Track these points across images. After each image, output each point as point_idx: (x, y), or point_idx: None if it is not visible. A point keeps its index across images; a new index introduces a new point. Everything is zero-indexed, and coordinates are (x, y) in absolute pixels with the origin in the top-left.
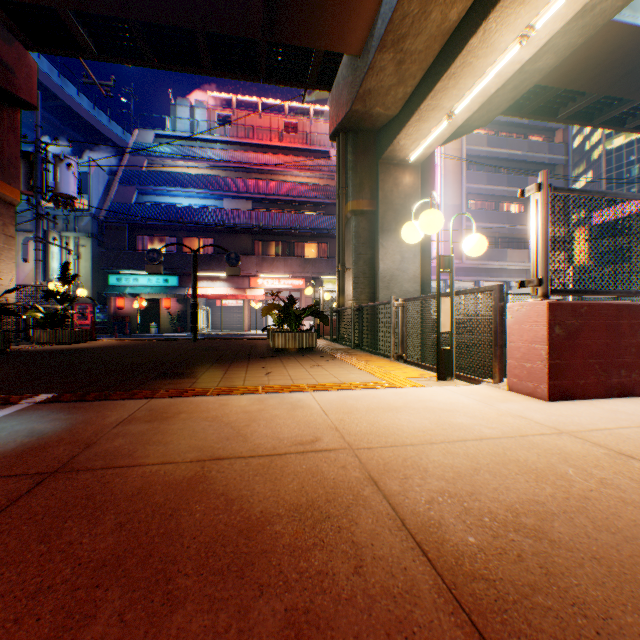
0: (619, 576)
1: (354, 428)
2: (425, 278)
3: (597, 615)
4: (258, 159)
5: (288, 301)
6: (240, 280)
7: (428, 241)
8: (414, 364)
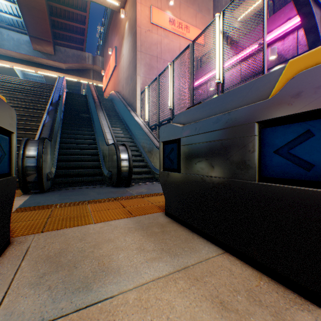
0: None
1: None
2: None
3: None
4: None
5: None
6: None
7: None
8: None
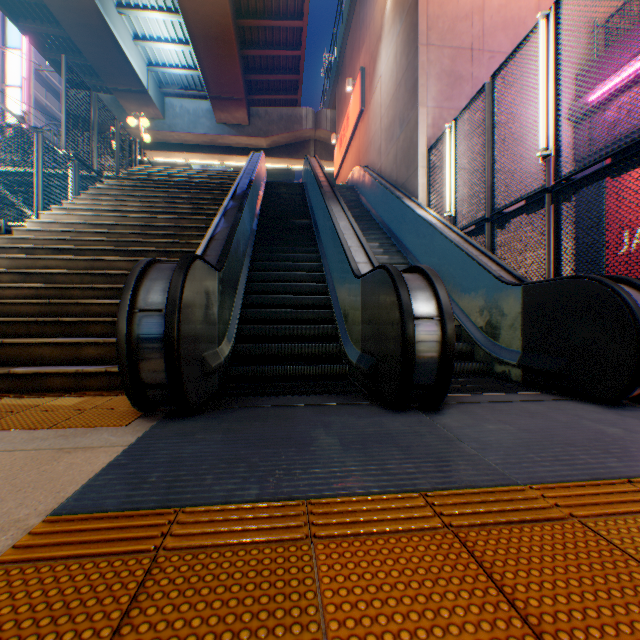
0: None
1: None
2: None
3: None
4: None
5: None
6: None
7: None
8: None
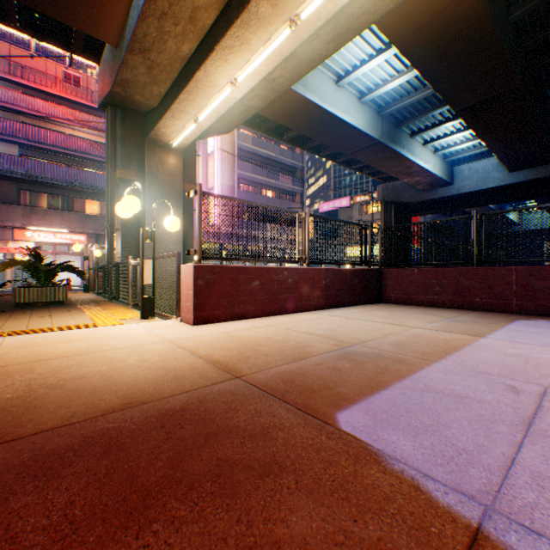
0: (75, 393)
1: (12, 356)
2: (189, 242)
3: (36, 407)
4: (29, 102)
5: (35, 257)
6: (0, 231)
7: (191, 213)
8: None
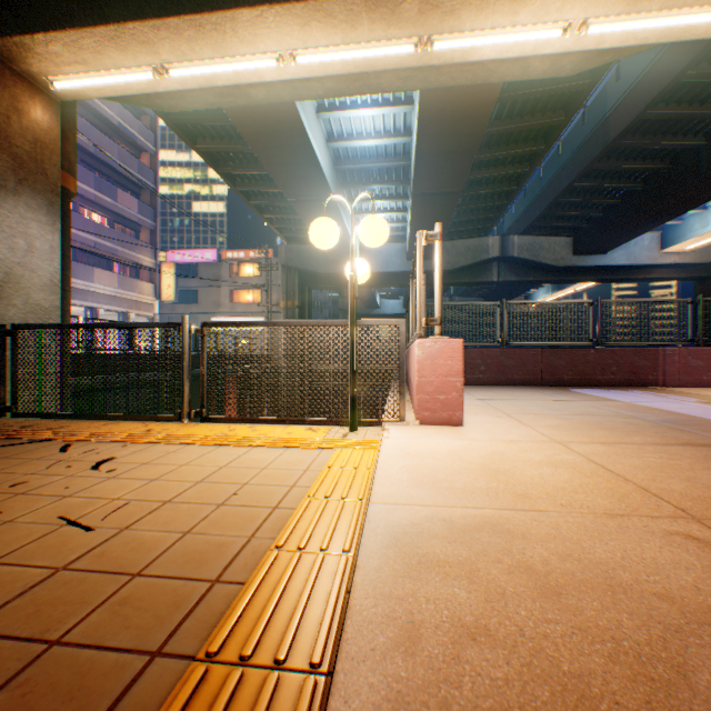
0: None
1: (604, 503)
2: (65, 289)
3: None
4: None
5: None
6: None
7: (70, 231)
8: (237, 421)
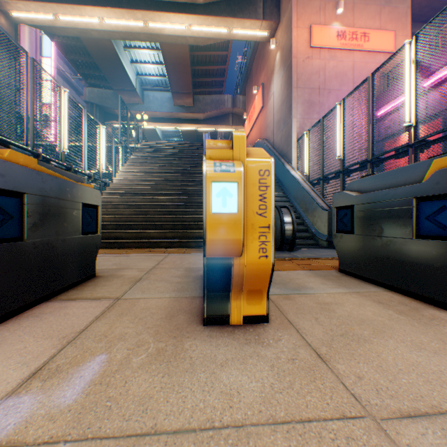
0: None
1: None
2: None
3: None
4: None
5: None
6: None
7: None
8: None
